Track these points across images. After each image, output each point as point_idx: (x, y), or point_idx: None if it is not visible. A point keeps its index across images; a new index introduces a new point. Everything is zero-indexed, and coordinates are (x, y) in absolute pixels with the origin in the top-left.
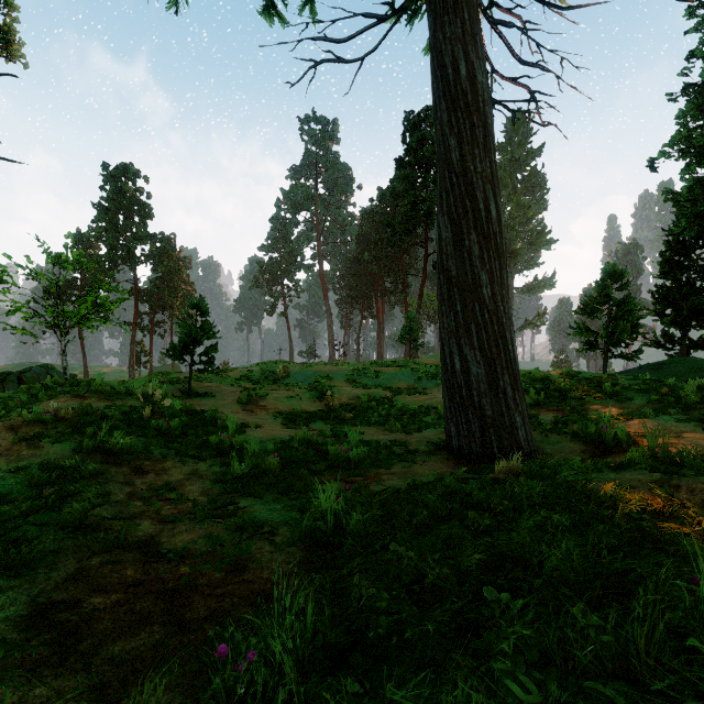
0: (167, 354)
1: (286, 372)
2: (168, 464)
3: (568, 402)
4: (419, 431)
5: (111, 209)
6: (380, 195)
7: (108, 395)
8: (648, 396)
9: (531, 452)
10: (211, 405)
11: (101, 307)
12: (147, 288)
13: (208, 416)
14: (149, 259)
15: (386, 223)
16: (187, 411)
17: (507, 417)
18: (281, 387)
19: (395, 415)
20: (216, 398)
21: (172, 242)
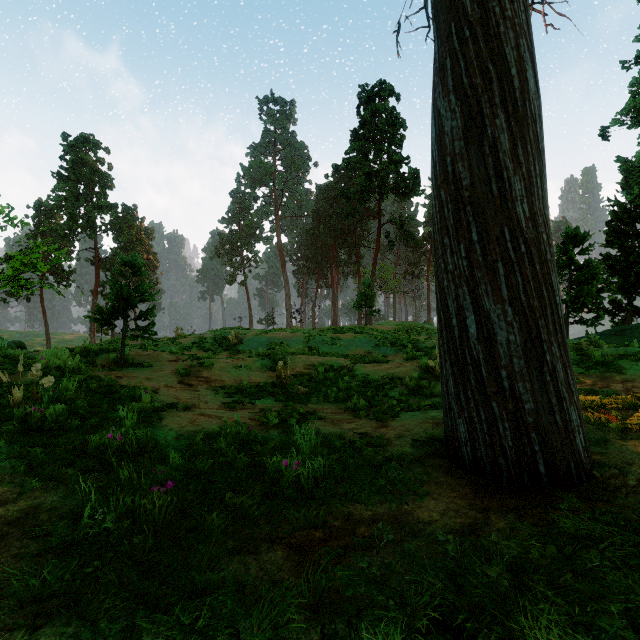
0: (92, 318)
1: (239, 338)
2: None
3: None
4: (394, 417)
5: (71, 178)
6: (335, 166)
7: None
8: None
9: (592, 467)
10: (143, 377)
11: (32, 268)
12: (108, 257)
13: (125, 394)
14: (109, 228)
15: (341, 194)
16: (97, 389)
17: (559, 413)
18: (232, 355)
19: (356, 387)
20: (152, 369)
21: (134, 213)
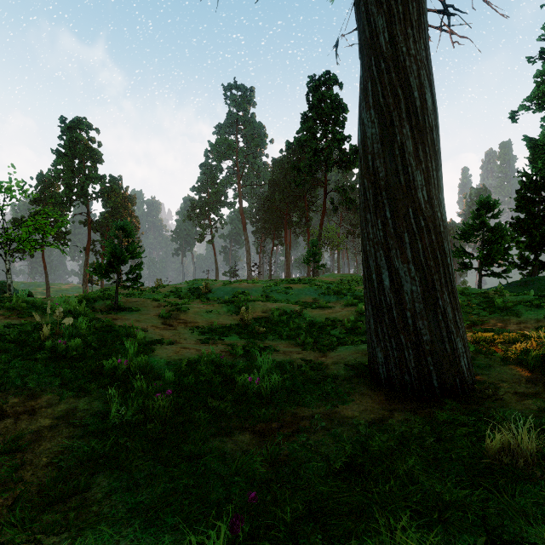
0: (93, 272)
1: (208, 288)
2: (42, 401)
3: (464, 316)
4: (333, 349)
5: (67, 154)
6: (288, 143)
7: (22, 312)
8: (541, 311)
9: (473, 383)
10: (134, 319)
11: (41, 231)
12: (98, 220)
13: (122, 332)
14: (99, 195)
15: (293, 167)
16: (101, 328)
17: (448, 343)
18: (203, 302)
19: (304, 328)
20: (140, 313)
21: (119, 183)
